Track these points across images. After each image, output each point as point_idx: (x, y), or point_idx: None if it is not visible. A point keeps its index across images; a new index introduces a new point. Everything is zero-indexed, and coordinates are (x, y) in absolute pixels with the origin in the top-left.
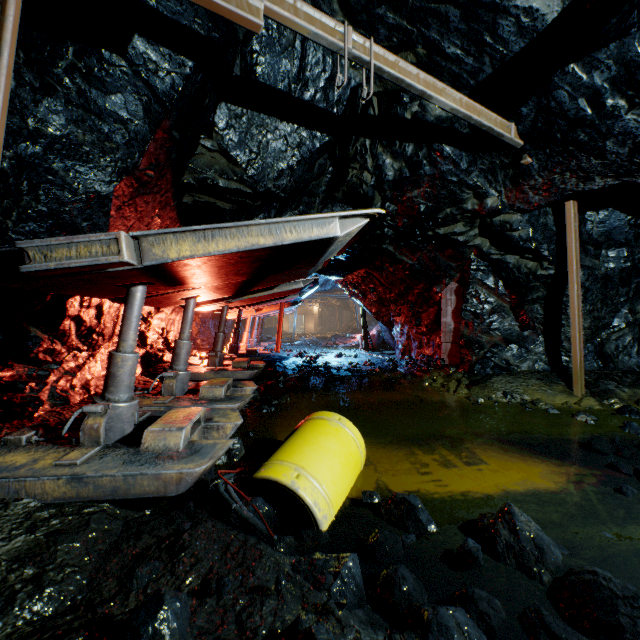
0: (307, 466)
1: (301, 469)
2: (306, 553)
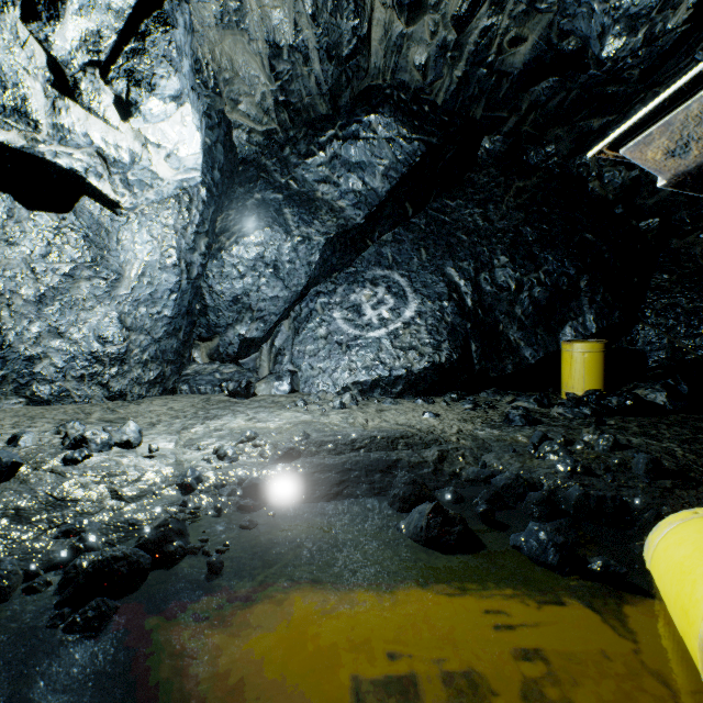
0: (701, 519)
1: (700, 513)
2: (640, 537)
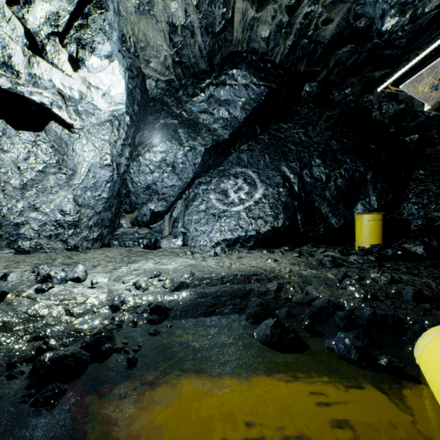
0: None
1: None
2: (411, 341)
